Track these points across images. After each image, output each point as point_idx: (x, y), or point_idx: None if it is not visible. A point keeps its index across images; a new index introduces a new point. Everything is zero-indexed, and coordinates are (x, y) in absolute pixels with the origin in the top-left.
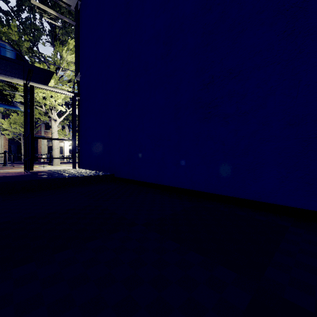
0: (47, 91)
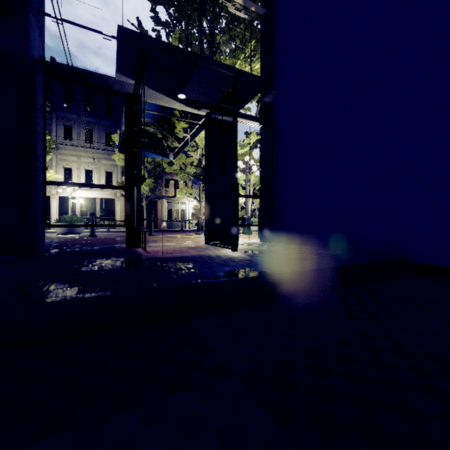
0: None
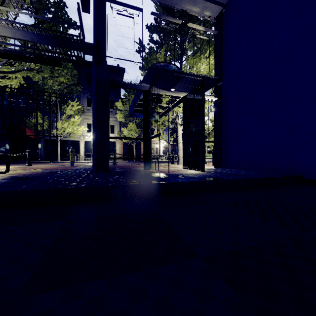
0: None
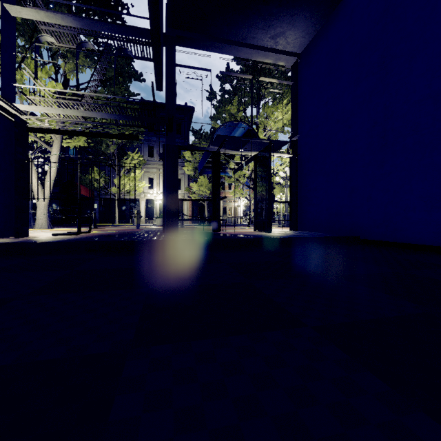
0: None
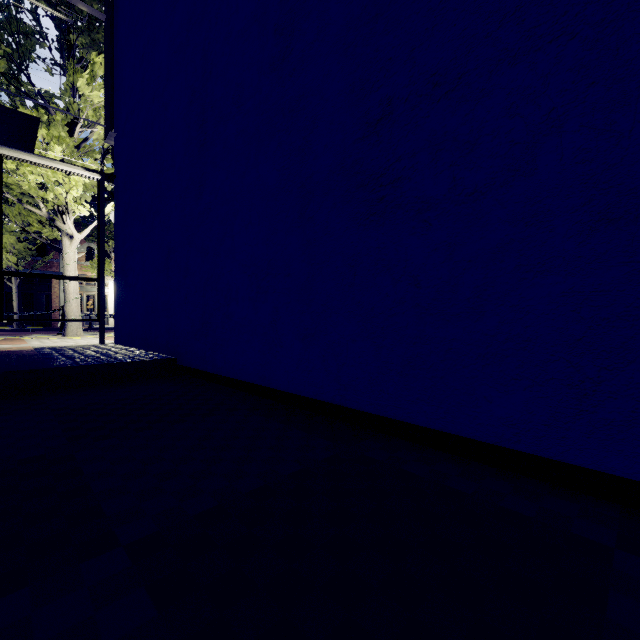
0: (48, 170)
